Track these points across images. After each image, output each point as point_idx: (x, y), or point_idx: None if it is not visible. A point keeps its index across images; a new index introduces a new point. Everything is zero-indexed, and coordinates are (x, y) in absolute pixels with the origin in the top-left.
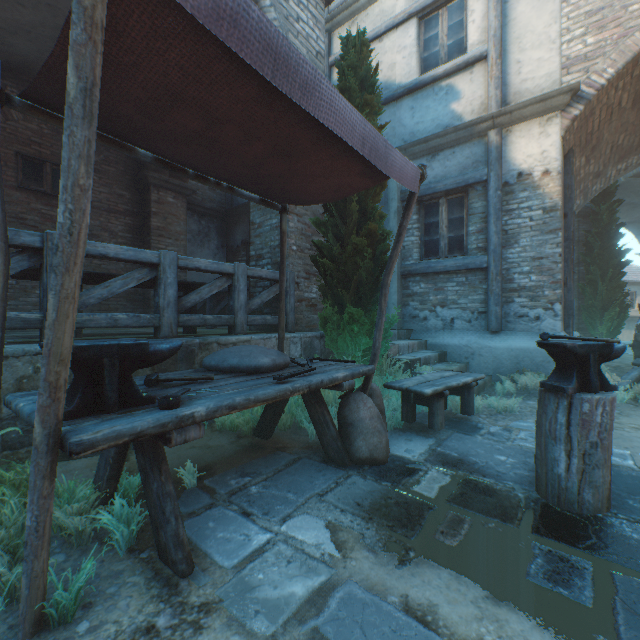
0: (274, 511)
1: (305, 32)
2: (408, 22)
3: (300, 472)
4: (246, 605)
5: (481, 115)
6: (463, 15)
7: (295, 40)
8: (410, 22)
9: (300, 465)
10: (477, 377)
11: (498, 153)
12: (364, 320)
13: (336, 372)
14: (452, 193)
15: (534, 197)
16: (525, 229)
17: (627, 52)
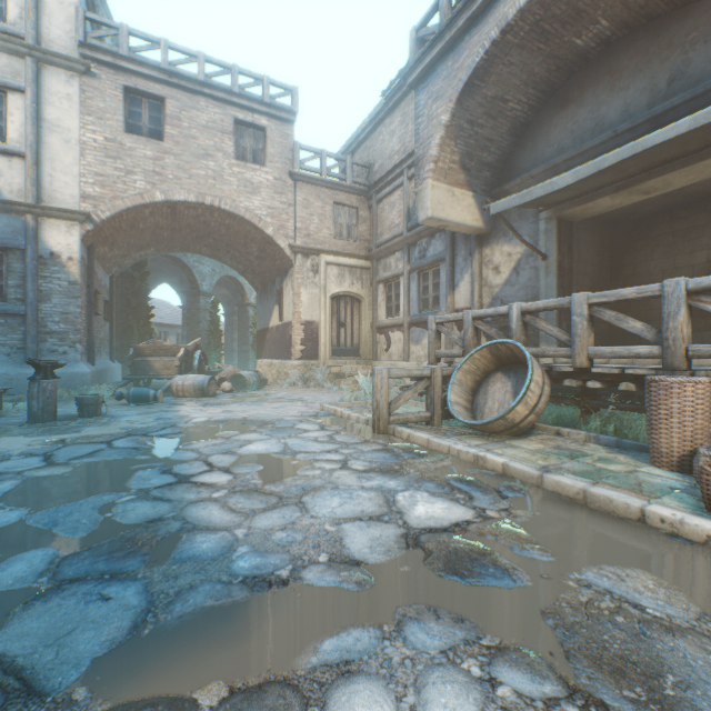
0: None
1: None
2: None
3: None
4: None
5: (21, 198)
6: (4, 109)
7: None
8: None
9: None
10: (7, 387)
11: (36, 233)
12: None
13: None
14: None
15: (64, 272)
16: (57, 292)
17: (117, 208)
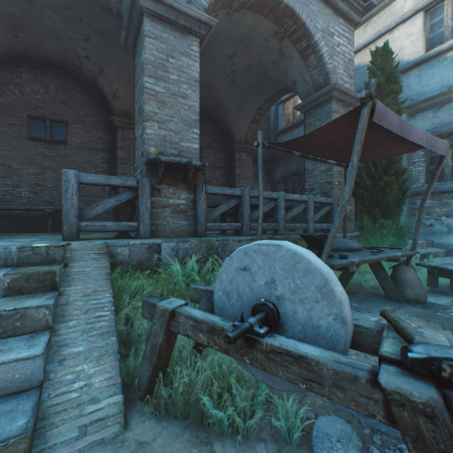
0: (371, 312)
1: (342, 51)
2: (415, 16)
3: (374, 301)
4: None
5: None
6: None
7: (336, 58)
8: (416, 15)
9: (371, 299)
10: None
11: None
12: (391, 226)
13: (395, 253)
14: None
15: None
16: None
17: None
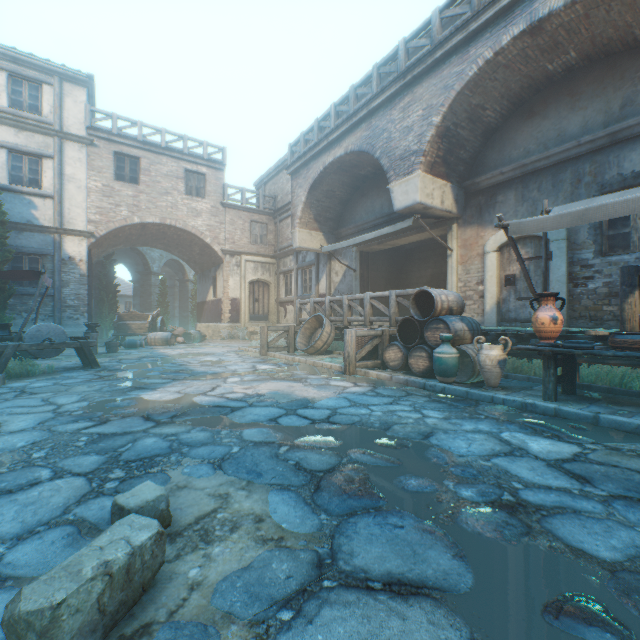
0: None
1: None
2: (1, 148)
3: None
4: (42, 363)
5: (51, 224)
6: (40, 168)
7: None
8: (3, 149)
9: None
10: None
11: (61, 245)
12: (5, 319)
13: None
14: (34, 255)
15: (77, 269)
16: (73, 281)
17: (110, 228)
